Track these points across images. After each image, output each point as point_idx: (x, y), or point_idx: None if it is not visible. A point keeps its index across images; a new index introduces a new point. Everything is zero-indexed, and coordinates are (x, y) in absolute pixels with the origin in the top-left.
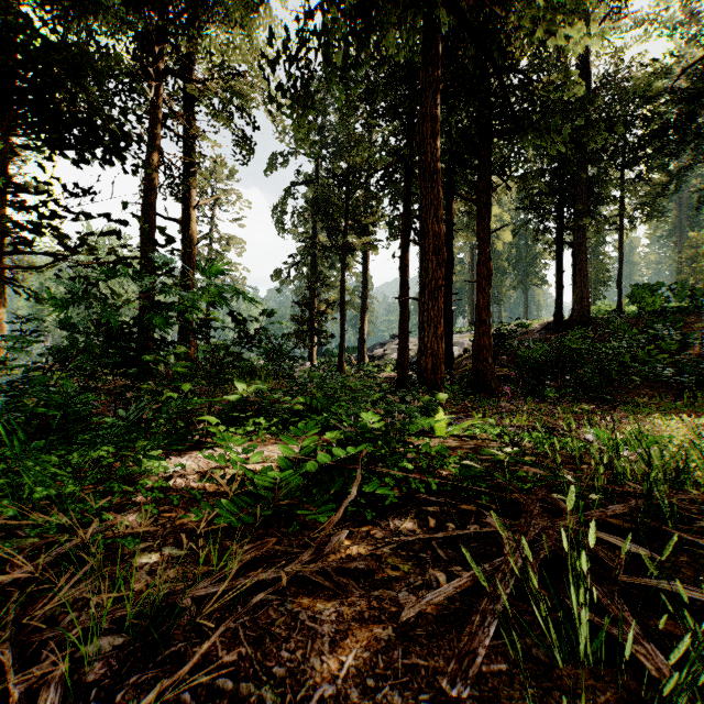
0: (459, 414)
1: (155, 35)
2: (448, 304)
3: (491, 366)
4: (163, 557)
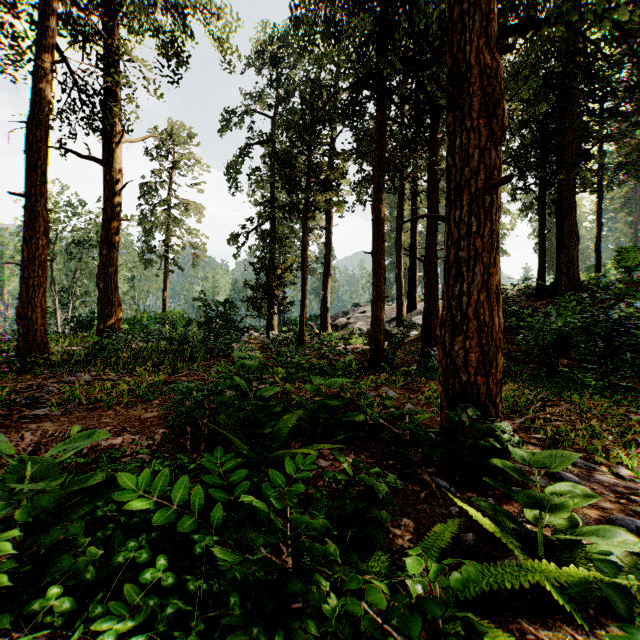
0: None
1: None
2: (432, 261)
3: None
4: None
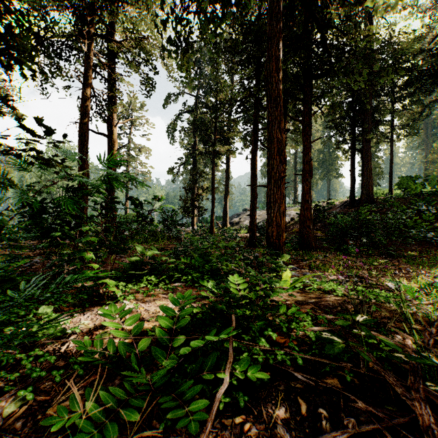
0: (293, 265)
1: (88, 10)
2: None
3: (312, 231)
4: None
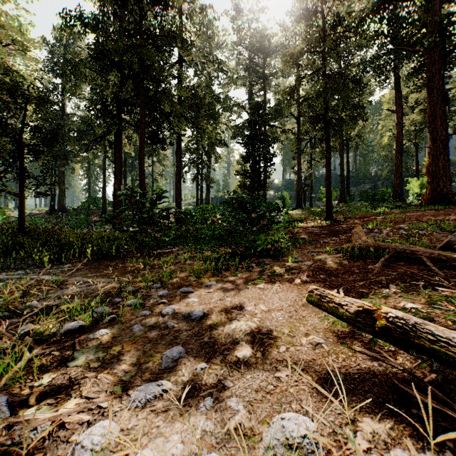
0: None
1: None
2: None
3: None
4: None
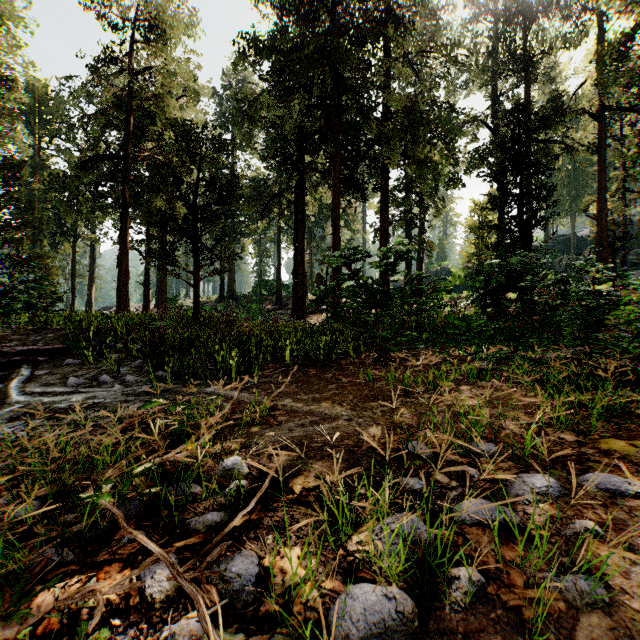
0: None
1: None
2: (147, 285)
3: None
4: None
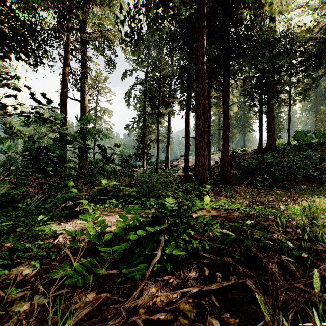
0: (214, 194)
1: (67, 10)
2: (208, 140)
3: (229, 170)
4: (31, 305)
